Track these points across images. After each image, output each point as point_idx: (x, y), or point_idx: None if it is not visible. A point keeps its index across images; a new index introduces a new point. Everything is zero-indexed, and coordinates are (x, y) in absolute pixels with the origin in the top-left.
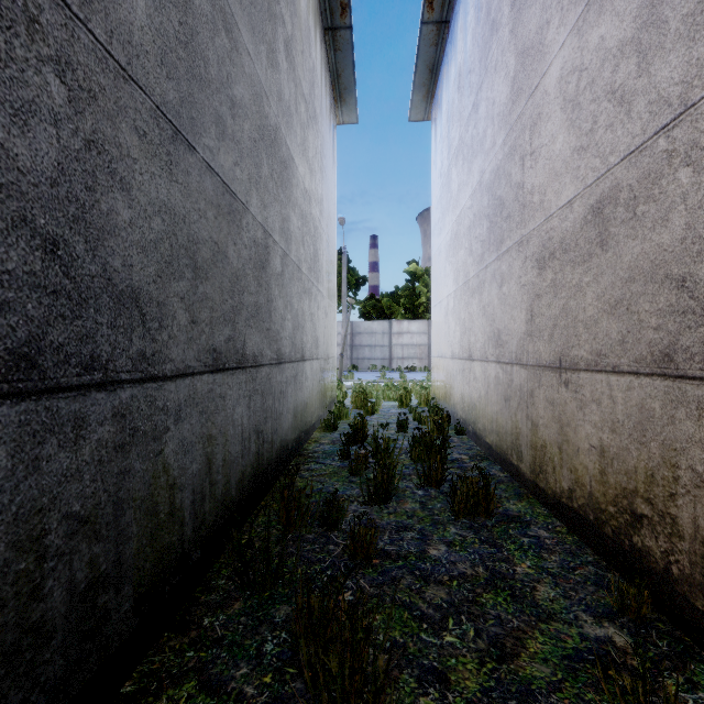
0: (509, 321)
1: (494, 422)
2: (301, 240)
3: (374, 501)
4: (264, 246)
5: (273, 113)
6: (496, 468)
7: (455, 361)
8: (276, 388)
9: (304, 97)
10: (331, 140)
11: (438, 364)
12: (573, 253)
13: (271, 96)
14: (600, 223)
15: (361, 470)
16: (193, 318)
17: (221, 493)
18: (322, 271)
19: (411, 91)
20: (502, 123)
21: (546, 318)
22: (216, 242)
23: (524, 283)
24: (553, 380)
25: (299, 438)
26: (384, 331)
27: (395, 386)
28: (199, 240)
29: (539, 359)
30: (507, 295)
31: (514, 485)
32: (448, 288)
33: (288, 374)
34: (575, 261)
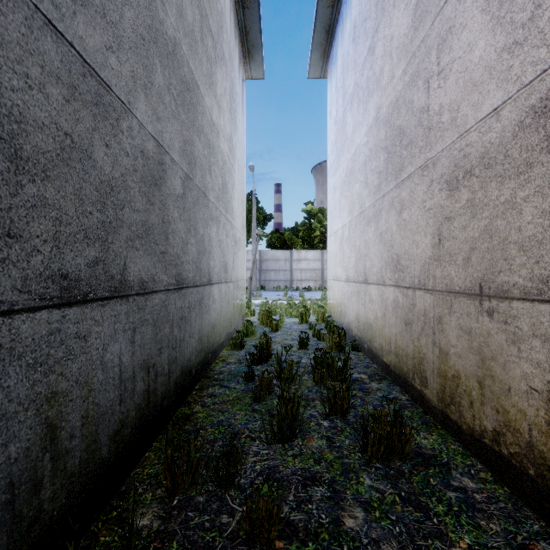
0: (411, 246)
1: (392, 344)
2: (208, 168)
3: (277, 439)
4: (157, 162)
5: (171, 24)
6: (396, 389)
7: (350, 284)
8: (175, 315)
9: (211, 32)
10: (240, 89)
11: (333, 286)
12: (501, 166)
13: (167, 3)
14: (547, 124)
15: (264, 394)
16: (9, 230)
17: (79, 461)
18: (231, 202)
19: (310, 50)
20: (401, 54)
21: (459, 241)
22: (67, 133)
23: (429, 207)
24: (471, 307)
25: (205, 359)
26: (286, 258)
27: (296, 305)
28: (27, 119)
29: (450, 284)
30: (408, 220)
31: (418, 411)
32: (343, 220)
33: (192, 299)
34: (505, 174)
